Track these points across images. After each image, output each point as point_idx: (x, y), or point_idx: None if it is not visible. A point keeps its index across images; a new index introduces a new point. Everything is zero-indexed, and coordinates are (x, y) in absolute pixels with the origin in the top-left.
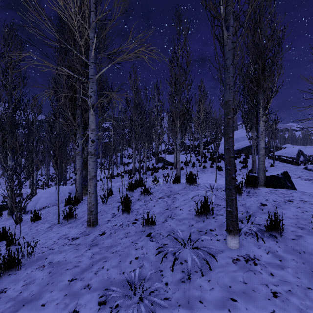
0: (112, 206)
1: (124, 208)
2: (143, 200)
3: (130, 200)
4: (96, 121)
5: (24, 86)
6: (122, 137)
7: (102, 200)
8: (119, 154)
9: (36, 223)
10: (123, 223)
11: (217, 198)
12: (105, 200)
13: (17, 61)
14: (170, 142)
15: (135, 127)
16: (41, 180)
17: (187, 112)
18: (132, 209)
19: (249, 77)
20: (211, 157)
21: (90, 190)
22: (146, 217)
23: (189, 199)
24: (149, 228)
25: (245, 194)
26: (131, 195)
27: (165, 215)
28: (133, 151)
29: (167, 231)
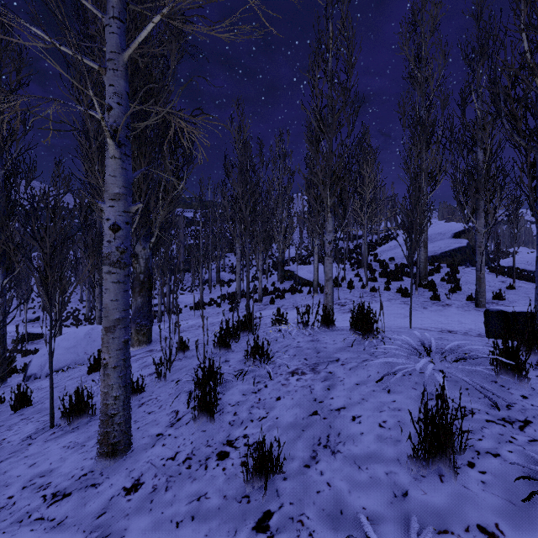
0: (178, 386)
1: (201, 404)
2: (251, 375)
3: (220, 376)
4: (123, 175)
5: (25, 134)
6: (219, 235)
7: (157, 371)
8: (215, 265)
9: (18, 415)
10: (193, 453)
11: (452, 383)
12: (167, 367)
13: (14, 86)
14: (305, 244)
15: (238, 212)
16: (80, 310)
17: (348, 173)
18: (223, 402)
19: (509, 74)
20: (384, 270)
21: (108, 360)
22: (257, 439)
23: (372, 383)
24: (264, 484)
25: (533, 375)
26: (225, 358)
27: (309, 438)
28: (238, 259)
29: (321, 511)
